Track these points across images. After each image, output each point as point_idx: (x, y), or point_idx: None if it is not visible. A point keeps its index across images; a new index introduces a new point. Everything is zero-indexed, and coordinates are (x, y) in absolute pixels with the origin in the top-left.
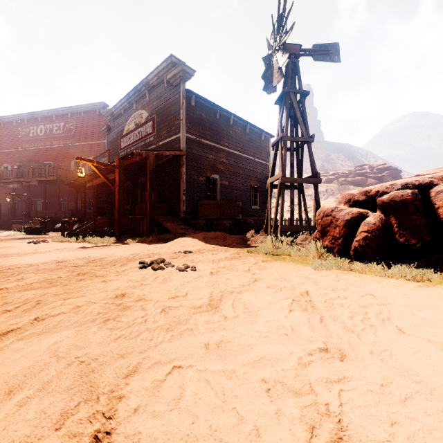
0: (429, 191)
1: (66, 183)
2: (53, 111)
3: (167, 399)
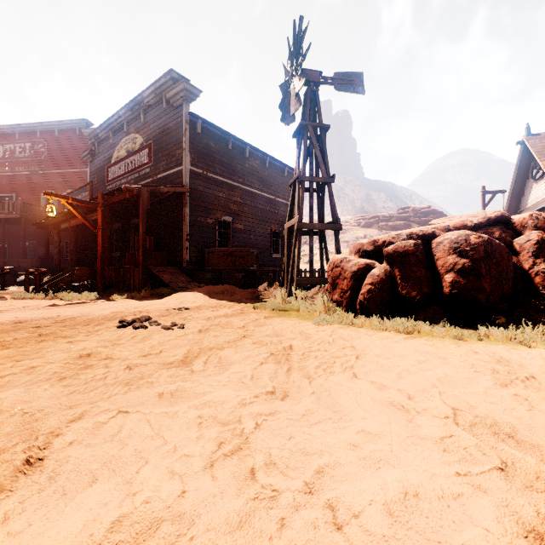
0: (431, 242)
1: (34, 223)
2: (16, 127)
3: (104, 435)
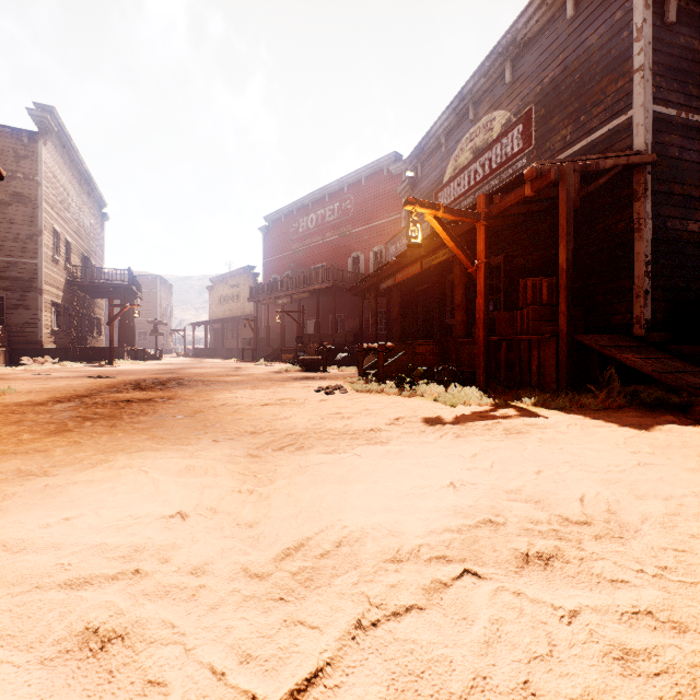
0: None
1: (348, 289)
2: (326, 189)
3: None
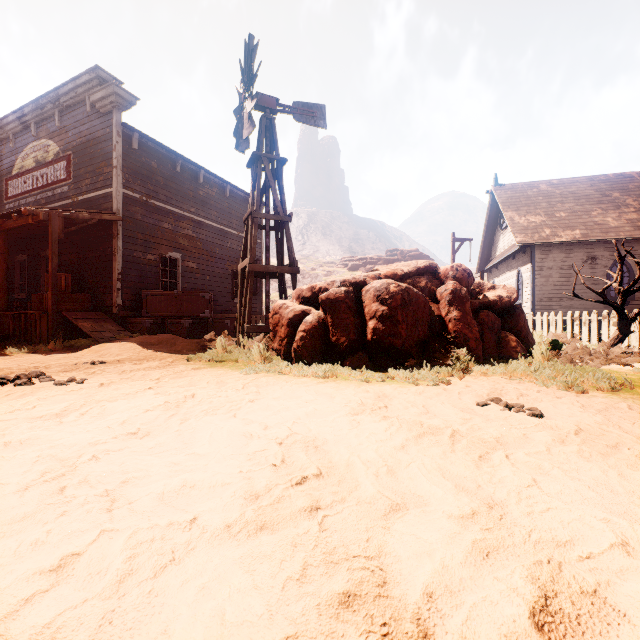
0: (362, 289)
1: None
2: None
3: None
